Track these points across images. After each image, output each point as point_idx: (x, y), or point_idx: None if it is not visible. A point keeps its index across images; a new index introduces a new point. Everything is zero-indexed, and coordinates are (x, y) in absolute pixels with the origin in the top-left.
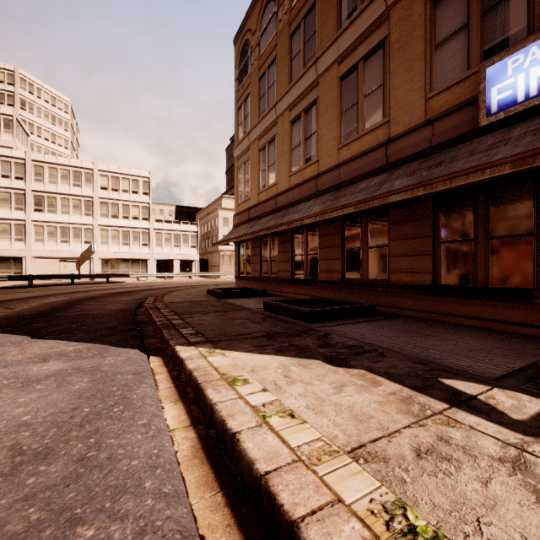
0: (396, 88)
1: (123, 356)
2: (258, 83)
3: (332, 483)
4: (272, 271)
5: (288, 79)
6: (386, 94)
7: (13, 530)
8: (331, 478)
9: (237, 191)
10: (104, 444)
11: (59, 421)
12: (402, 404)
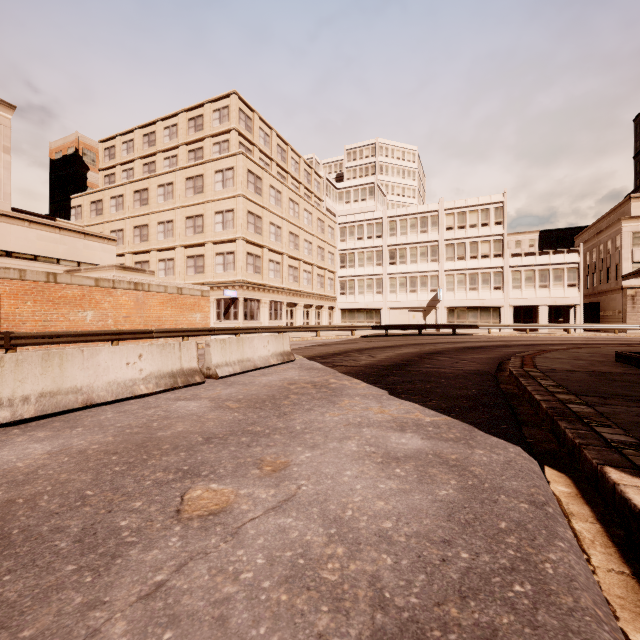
0: None
1: (499, 454)
2: None
3: None
4: None
5: None
6: None
7: None
8: None
9: None
10: None
11: (426, 558)
12: None
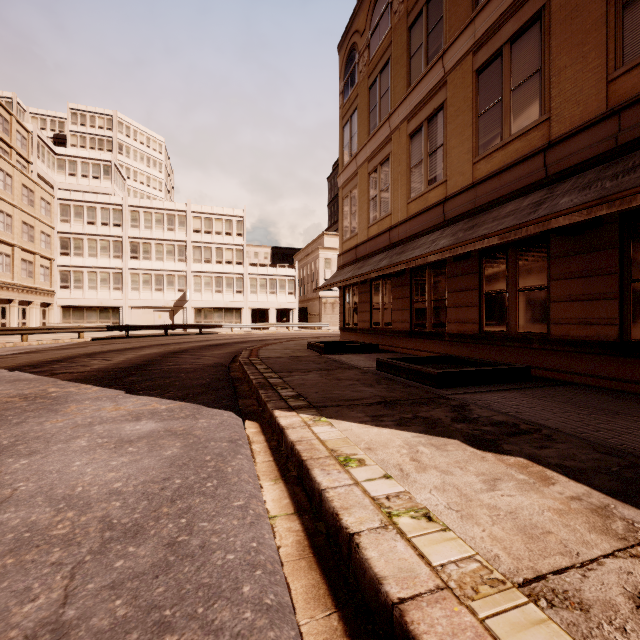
0: (559, 72)
1: (217, 419)
2: (368, 93)
3: (502, 634)
4: (386, 321)
5: (406, 83)
6: (544, 83)
7: (98, 625)
8: (498, 625)
9: (342, 225)
10: (196, 527)
11: (150, 492)
12: (595, 517)
